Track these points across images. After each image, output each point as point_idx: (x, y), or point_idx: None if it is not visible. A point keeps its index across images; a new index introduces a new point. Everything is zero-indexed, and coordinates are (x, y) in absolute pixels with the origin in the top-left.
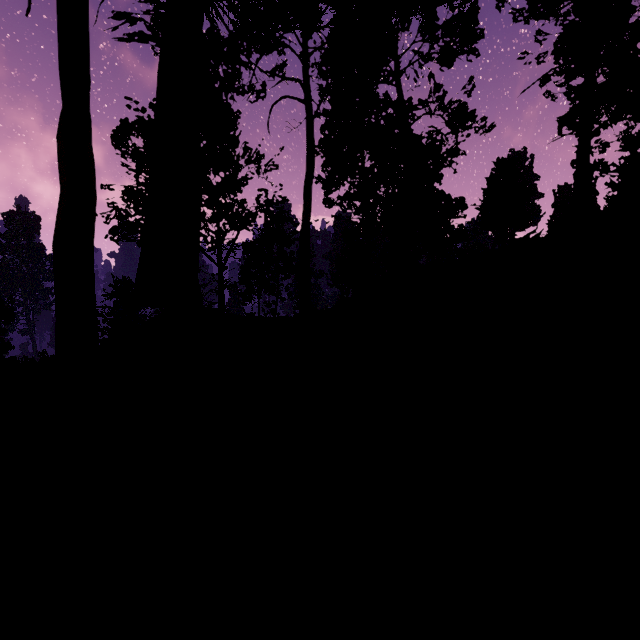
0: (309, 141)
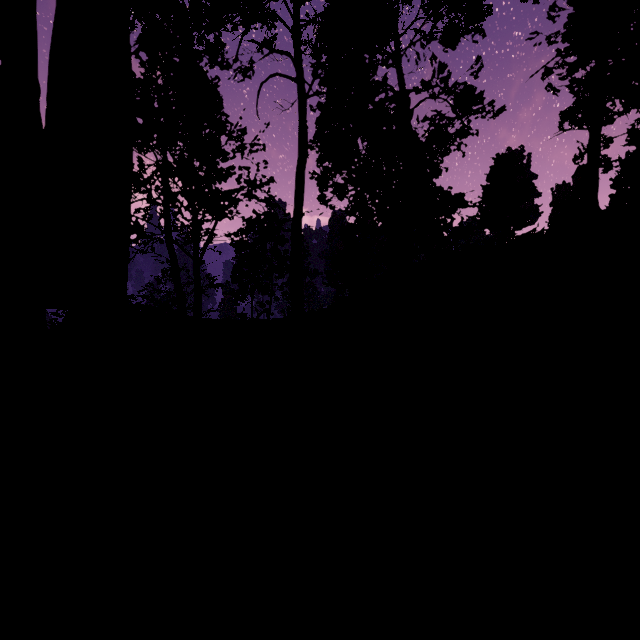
0: (301, 124)
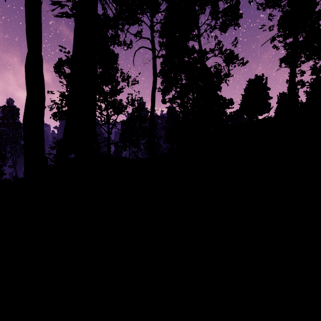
0: (154, 69)
